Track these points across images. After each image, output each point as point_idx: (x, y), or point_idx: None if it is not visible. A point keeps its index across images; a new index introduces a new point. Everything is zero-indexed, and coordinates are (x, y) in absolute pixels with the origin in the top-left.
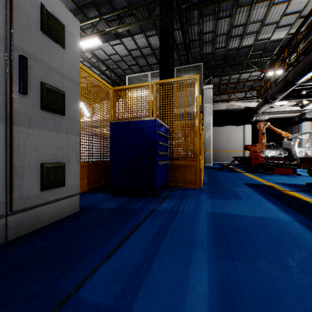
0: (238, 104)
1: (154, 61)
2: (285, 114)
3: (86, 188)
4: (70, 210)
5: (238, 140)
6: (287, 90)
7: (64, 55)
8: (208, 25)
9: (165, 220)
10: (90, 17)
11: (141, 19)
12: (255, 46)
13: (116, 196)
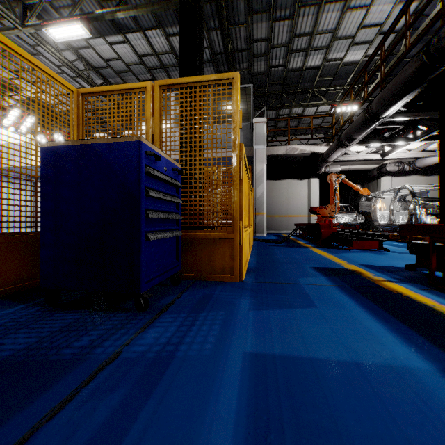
0: (302, 148)
1: None
2: (362, 165)
3: None
4: None
5: (301, 199)
6: (369, 128)
7: None
8: (261, 28)
9: (121, 407)
10: None
11: (156, 1)
12: (324, 69)
13: (53, 311)
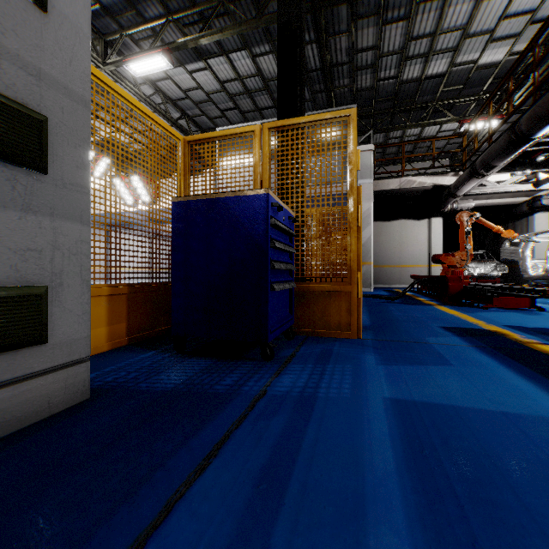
0: (421, 180)
1: (268, 103)
2: (504, 198)
3: (124, 340)
4: (64, 399)
5: (418, 245)
6: (515, 152)
7: (44, 28)
8: (367, 35)
9: (289, 425)
10: (149, 17)
11: (243, 20)
12: (450, 76)
13: (184, 357)
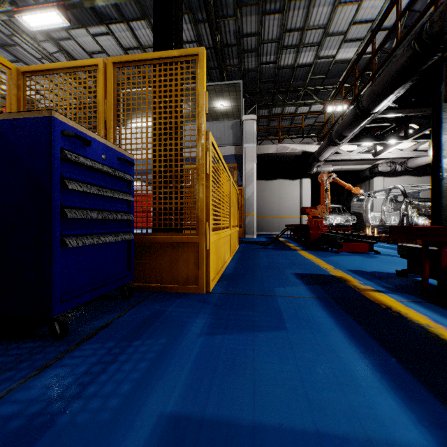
0: (293, 147)
1: None
2: (354, 165)
3: None
4: None
5: (293, 200)
6: (360, 124)
7: None
8: (250, 22)
9: None
10: None
11: None
12: (316, 66)
13: None
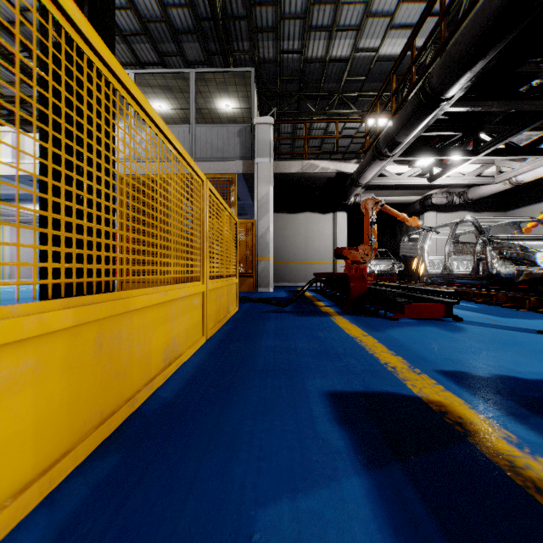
0: (324, 165)
1: (152, 56)
2: (401, 196)
3: None
4: None
5: (324, 240)
6: (422, 121)
7: None
8: None
9: None
10: None
11: None
12: (354, 63)
13: None
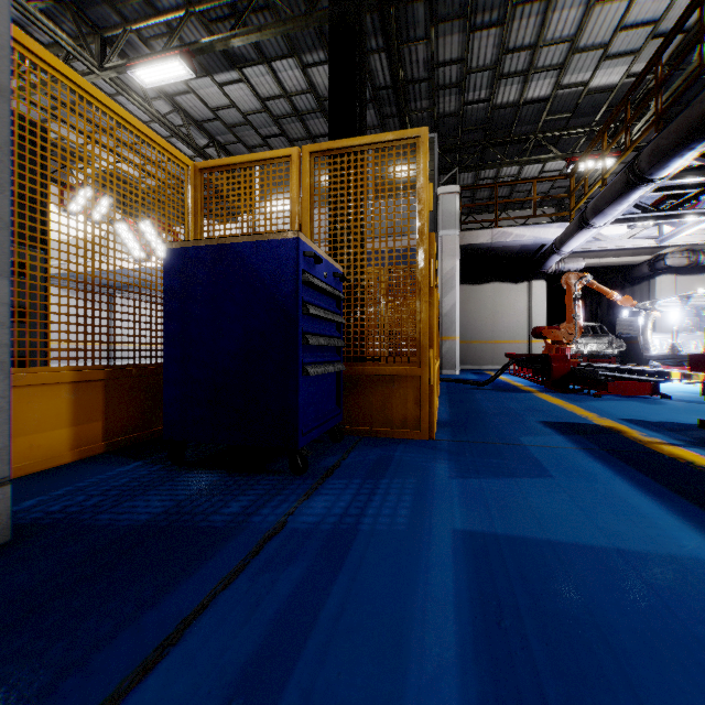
0: (518, 232)
1: (324, 129)
2: (621, 257)
3: (99, 446)
4: None
5: (516, 315)
6: (634, 196)
7: None
8: (450, 44)
9: (306, 580)
10: (162, 8)
11: (289, 17)
12: (555, 101)
13: (181, 470)
